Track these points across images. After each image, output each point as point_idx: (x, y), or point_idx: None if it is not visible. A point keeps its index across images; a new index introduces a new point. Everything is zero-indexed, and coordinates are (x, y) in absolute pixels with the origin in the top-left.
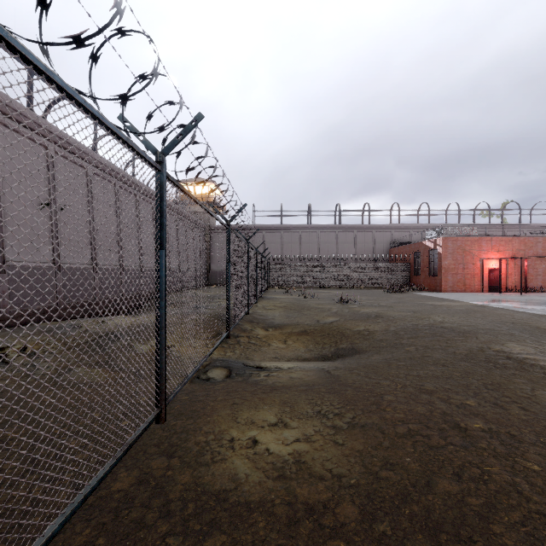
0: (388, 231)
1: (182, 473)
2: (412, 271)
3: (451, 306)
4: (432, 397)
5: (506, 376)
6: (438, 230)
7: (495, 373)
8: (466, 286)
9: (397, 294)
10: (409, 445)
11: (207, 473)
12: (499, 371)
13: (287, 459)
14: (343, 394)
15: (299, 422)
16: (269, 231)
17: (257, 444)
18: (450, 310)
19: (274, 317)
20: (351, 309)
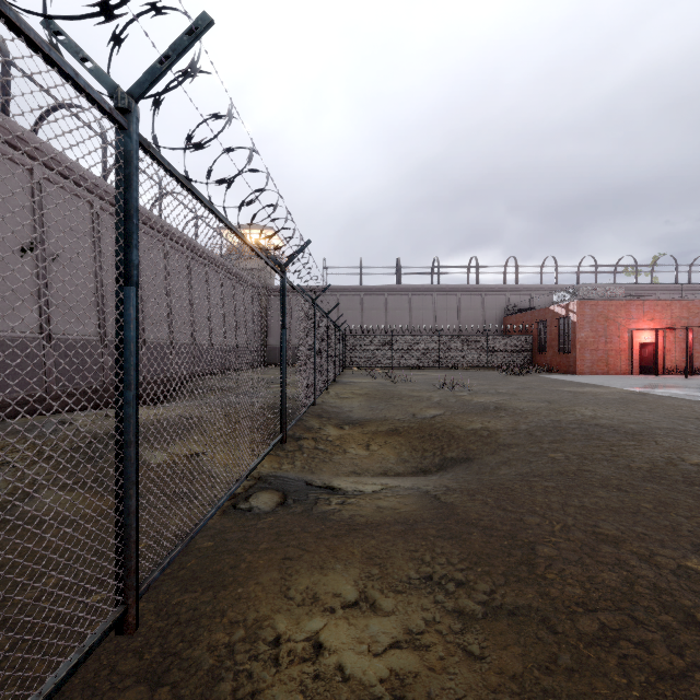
0: (502, 294)
1: None
2: (535, 347)
3: (598, 394)
4: (622, 552)
5: None
6: (571, 292)
7: None
8: (609, 366)
9: (518, 377)
10: (613, 668)
11: None
12: None
13: (379, 696)
14: (466, 541)
15: (397, 601)
16: (344, 294)
17: (321, 652)
18: (598, 400)
19: (351, 409)
20: (459, 397)
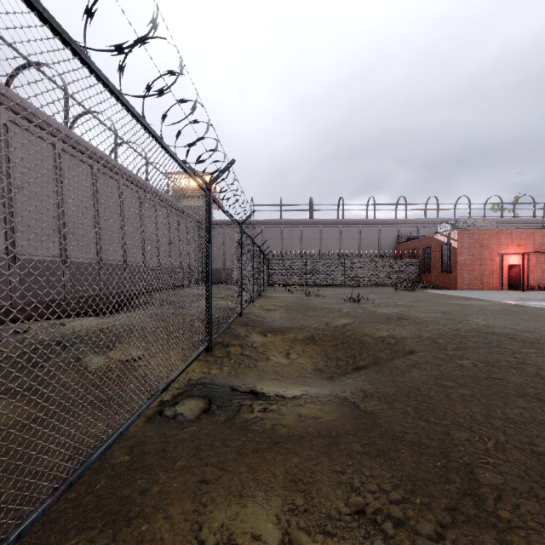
0: (394, 226)
1: None
2: (422, 268)
3: (482, 306)
4: None
5: None
6: (452, 223)
7: None
8: (483, 283)
9: (410, 293)
10: None
11: None
12: None
13: None
14: (395, 461)
15: None
16: (268, 226)
17: None
18: (485, 311)
19: (273, 319)
20: (364, 309)
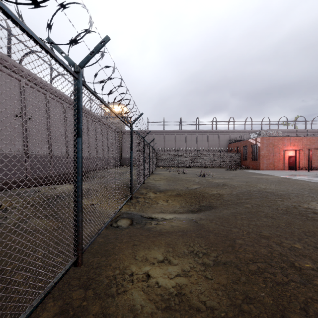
0: (227, 134)
1: (93, 303)
2: (242, 157)
3: (268, 178)
4: (270, 242)
5: (317, 226)
6: (257, 133)
7: (308, 223)
8: (274, 166)
9: (234, 171)
10: (260, 281)
11: (112, 305)
12: (311, 222)
13: (172, 292)
14: (207, 238)
15: (179, 260)
16: (156, 134)
17: (149, 278)
18: (268, 181)
19: (160, 185)
20: (207, 180)
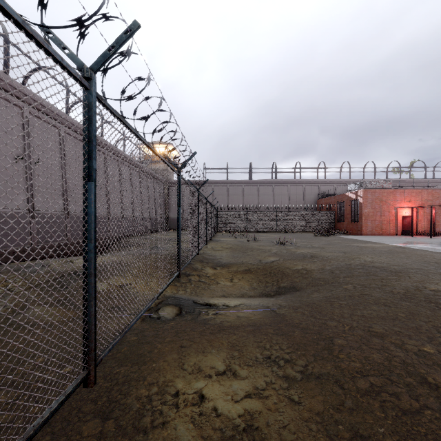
0: (316, 185)
1: None
2: (336, 218)
3: (375, 247)
4: (385, 342)
5: None
6: (359, 184)
7: (440, 314)
8: (383, 230)
9: (326, 237)
10: (376, 408)
11: None
12: None
13: (238, 424)
14: (291, 336)
15: (249, 371)
16: (217, 185)
17: (203, 400)
18: (375, 251)
19: (221, 257)
20: (288, 250)
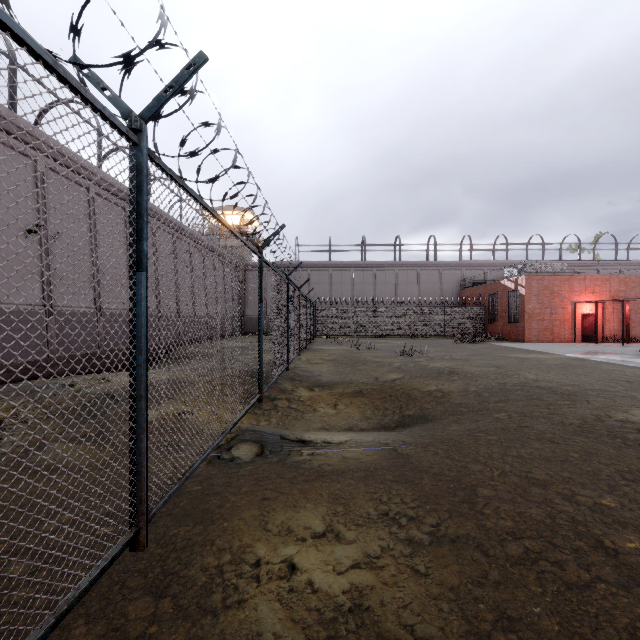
0: (458, 269)
1: (172, 630)
2: (488, 317)
3: (542, 360)
4: (549, 493)
5: None
6: (519, 267)
7: (628, 454)
8: (554, 335)
9: (472, 345)
10: (532, 581)
11: (213, 633)
12: (633, 451)
13: (342, 603)
14: (418, 485)
15: (358, 532)
16: (315, 269)
17: (294, 571)
18: (541, 365)
19: (321, 374)
20: (417, 363)
